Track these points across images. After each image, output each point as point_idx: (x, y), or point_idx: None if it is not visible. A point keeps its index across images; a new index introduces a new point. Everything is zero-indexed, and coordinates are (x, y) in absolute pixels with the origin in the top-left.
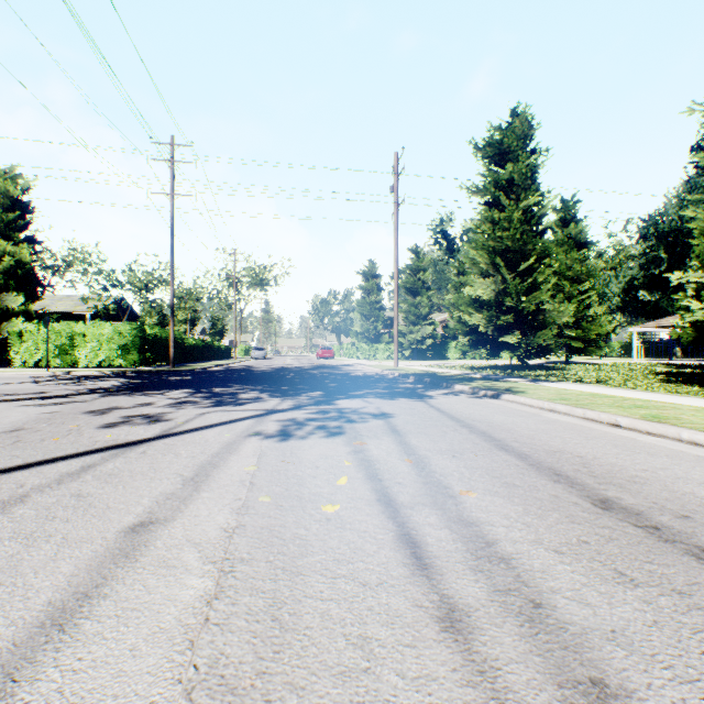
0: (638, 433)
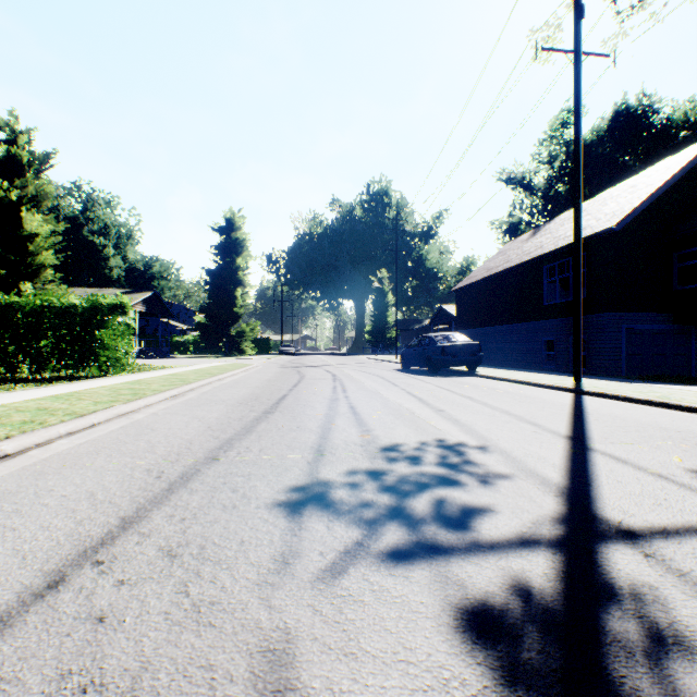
0: (47, 446)
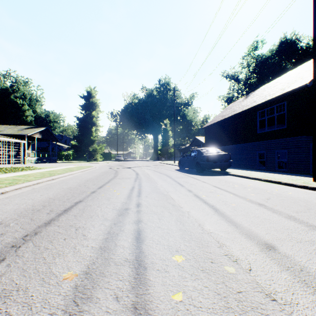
0: None
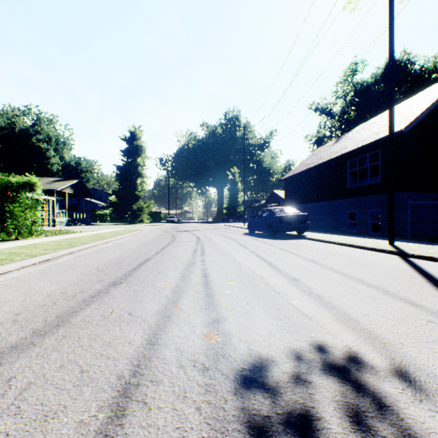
0: None
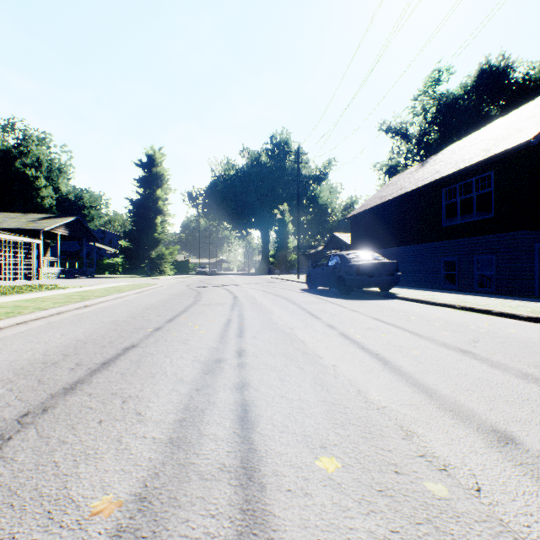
0: None
